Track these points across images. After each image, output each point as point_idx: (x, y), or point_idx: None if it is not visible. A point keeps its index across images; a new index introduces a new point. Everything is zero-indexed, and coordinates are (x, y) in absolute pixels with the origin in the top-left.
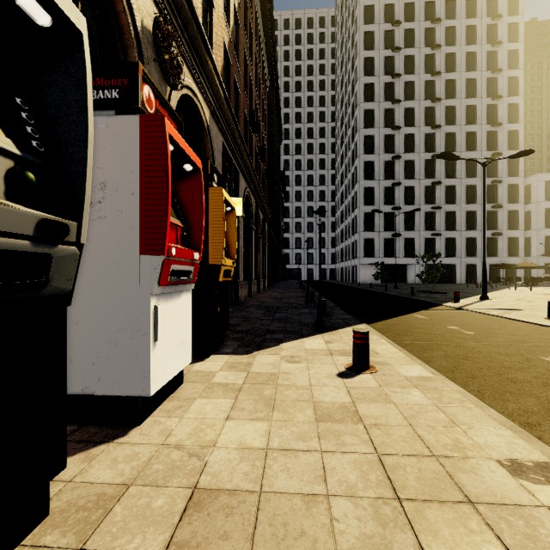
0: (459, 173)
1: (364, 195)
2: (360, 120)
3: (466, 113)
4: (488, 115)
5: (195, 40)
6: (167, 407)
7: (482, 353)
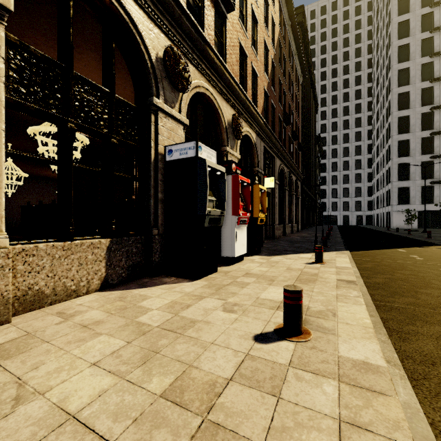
0: None
1: (398, 148)
2: (393, 81)
3: None
4: None
5: (248, 108)
6: (239, 264)
7: (402, 265)
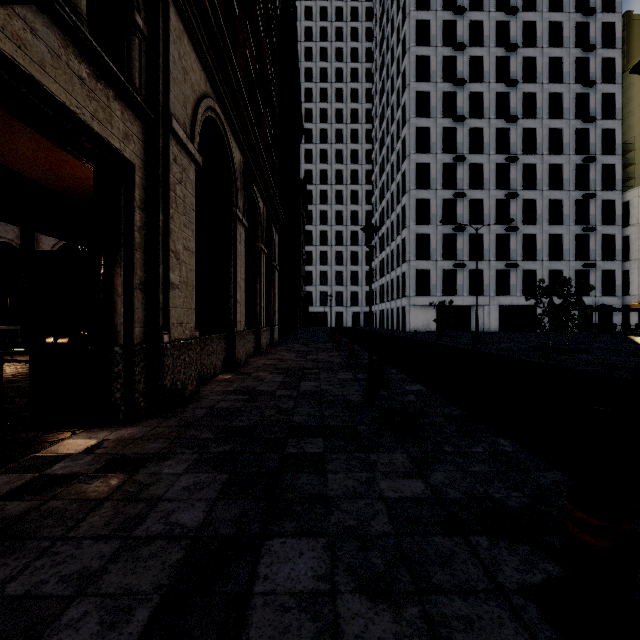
0: (540, 183)
1: (416, 210)
2: (410, 106)
3: (549, 103)
4: (577, 108)
5: None
6: None
7: None
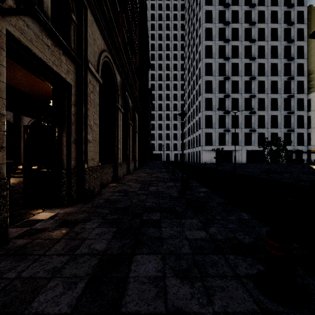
0: (267, 90)
1: (205, 103)
2: (203, 52)
3: (271, 50)
4: (285, 53)
5: None
6: None
7: None
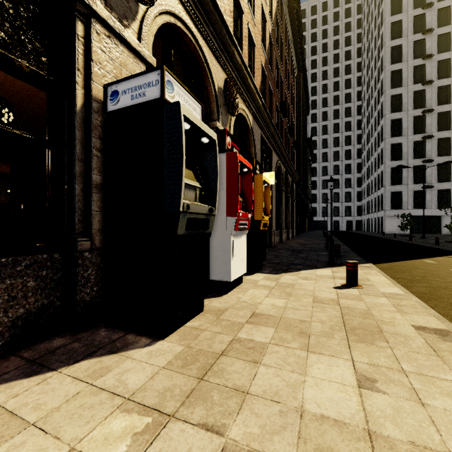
0: None
1: (391, 151)
2: (386, 82)
3: None
4: None
5: (244, 79)
6: (236, 290)
7: None
